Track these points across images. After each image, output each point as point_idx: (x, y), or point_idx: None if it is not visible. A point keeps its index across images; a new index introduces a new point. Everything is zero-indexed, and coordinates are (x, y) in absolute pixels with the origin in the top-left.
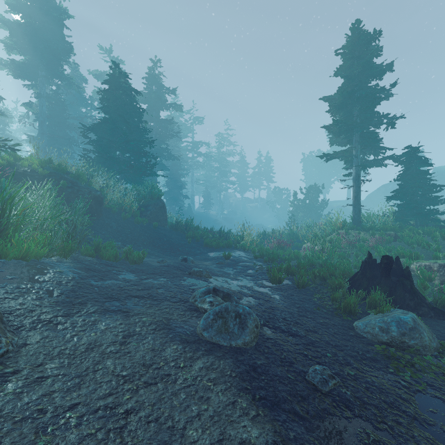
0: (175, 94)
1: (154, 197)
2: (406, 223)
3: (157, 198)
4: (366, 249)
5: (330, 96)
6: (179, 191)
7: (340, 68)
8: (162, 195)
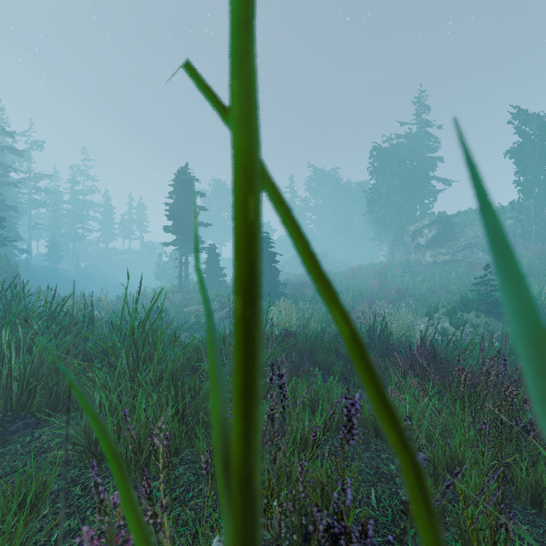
0: (13, 137)
1: (9, 269)
2: (211, 287)
3: (12, 270)
4: (174, 304)
5: (170, 203)
6: (11, 243)
7: (172, 192)
8: (18, 267)
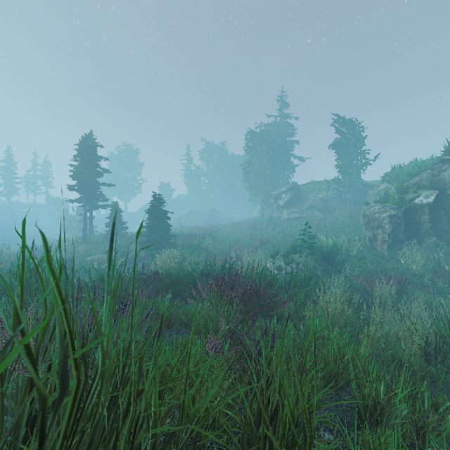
0: None
1: None
2: (114, 238)
3: None
4: (78, 254)
5: (75, 165)
6: None
7: (77, 155)
8: None
